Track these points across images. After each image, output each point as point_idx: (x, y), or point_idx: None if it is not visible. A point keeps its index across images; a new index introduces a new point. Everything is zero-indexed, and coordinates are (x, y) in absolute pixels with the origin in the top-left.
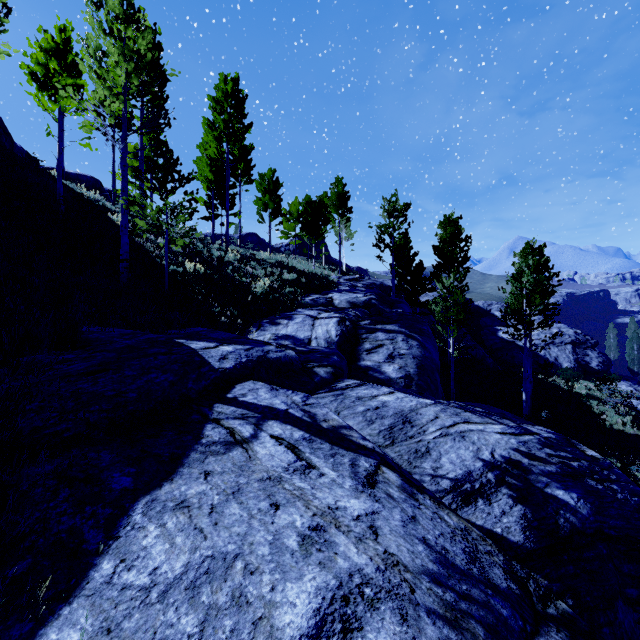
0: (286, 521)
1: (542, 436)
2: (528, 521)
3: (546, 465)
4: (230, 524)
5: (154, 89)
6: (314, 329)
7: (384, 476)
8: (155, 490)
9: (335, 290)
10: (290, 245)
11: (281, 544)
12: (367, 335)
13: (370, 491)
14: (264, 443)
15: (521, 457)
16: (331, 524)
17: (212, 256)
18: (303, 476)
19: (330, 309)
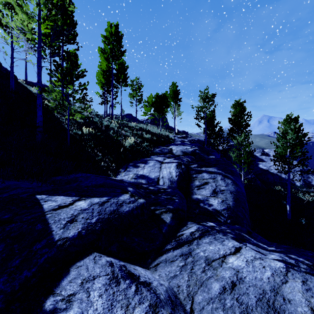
0: None
1: None
2: None
3: None
4: None
5: (58, 16)
6: (161, 170)
7: None
8: None
9: (173, 144)
10: (148, 119)
11: None
12: (196, 175)
13: None
14: None
15: None
16: None
17: (102, 124)
18: None
19: (171, 156)
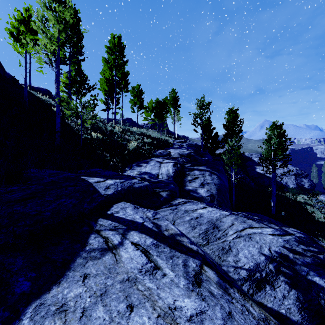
0: (137, 324)
1: (296, 236)
2: (301, 303)
3: (304, 258)
4: None
5: (74, 39)
6: (160, 169)
7: (206, 274)
8: (45, 294)
9: (171, 147)
10: (148, 124)
11: None
12: (189, 172)
13: (198, 290)
14: (127, 249)
15: (288, 252)
16: None
17: (107, 129)
18: (151, 277)
19: (169, 158)
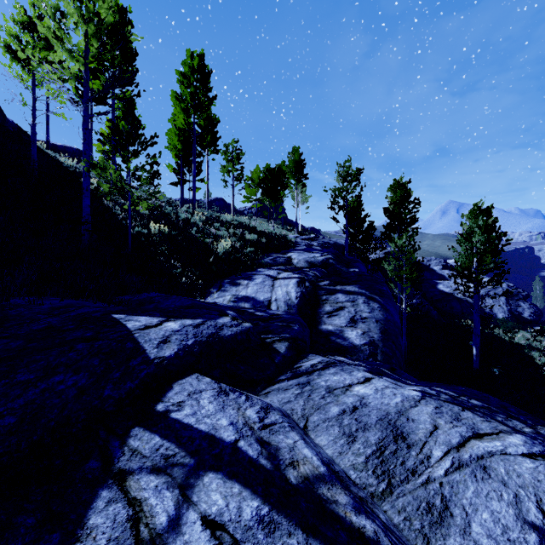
0: None
1: None
2: None
3: None
4: None
5: (115, 52)
6: (274, 290)
7: None
8: None
9: (293, 249)
10: (252, 208)
11: None
12: (327, 296)
13: None
14: None
15: None
16: None
17: (178, 218)
18: None
19: (289, 269)
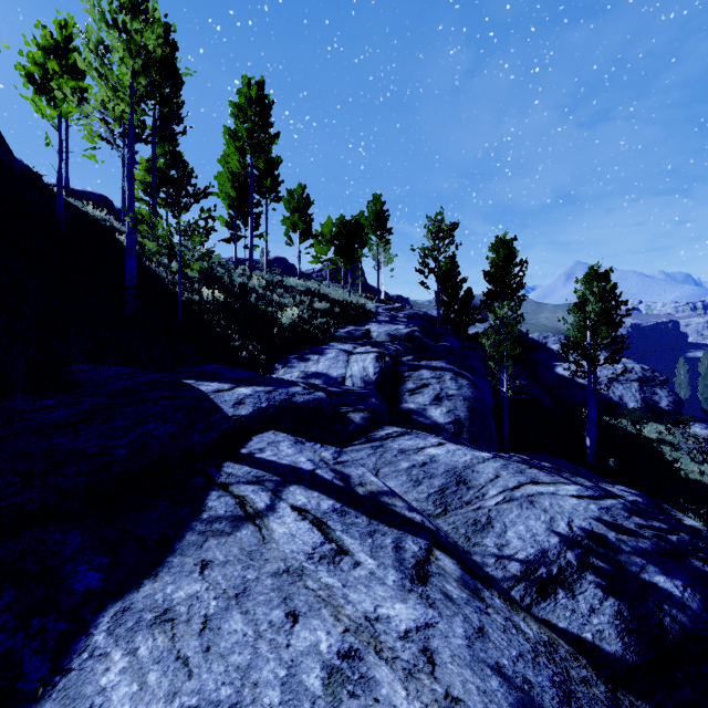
0: (307, 642)
1: (627, 500)
2: (625, 621)
3: (638, 540)
4: (228, 649)
5: (165, 90)
6: (349, 366)
7: (438, 565)
8: (130, 593)
9: (373, 321)
10: (323, 271)
11: (298, 684)
12: (410, 373)
13: (421, 589)
14: (283, 517)
15: (606, 530)
16: (369, 646)
17: (234, 283)
18: (332, 567)
19: (367, 343)
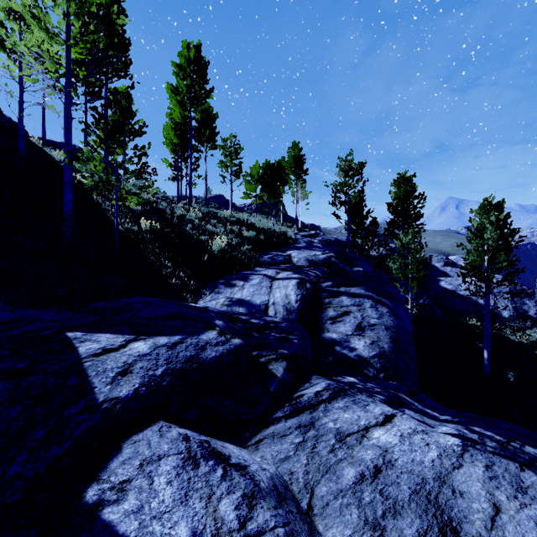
0: None
1: None
2: None
3: None
4: None
5: (99, 34)
6: (272, 292)
7: None
8: None
9: (293, 247)
10: (252, 205)
11: None
12: (330, 299)
13: None
14: None
15: None
16: None
17: (173, 214)
18: None
19: (288, 268)
